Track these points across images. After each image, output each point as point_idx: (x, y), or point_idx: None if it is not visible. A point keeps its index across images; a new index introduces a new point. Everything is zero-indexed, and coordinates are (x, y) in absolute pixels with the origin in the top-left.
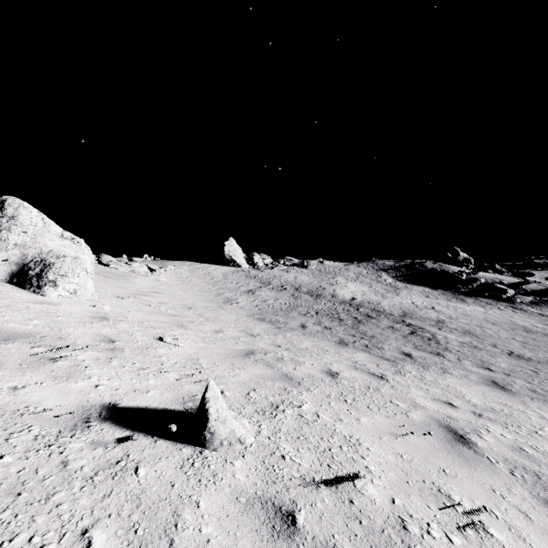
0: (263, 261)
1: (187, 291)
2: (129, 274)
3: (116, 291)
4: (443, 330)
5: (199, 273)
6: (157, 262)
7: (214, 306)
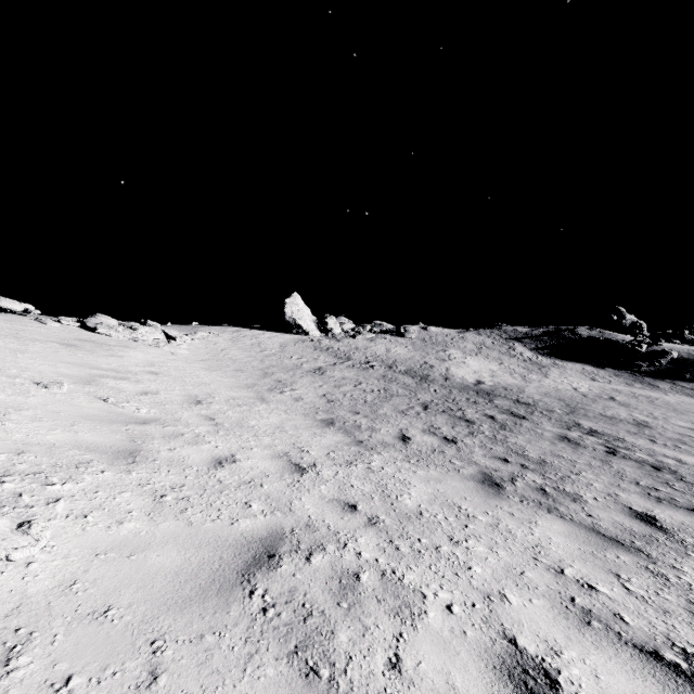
0: (341, 327)
1: (216, 370)
2: (126, 343)
3: (55, 371)
4: (661, 445)
5: (245, 343)
6: (186, 327)
7: (249, 397)
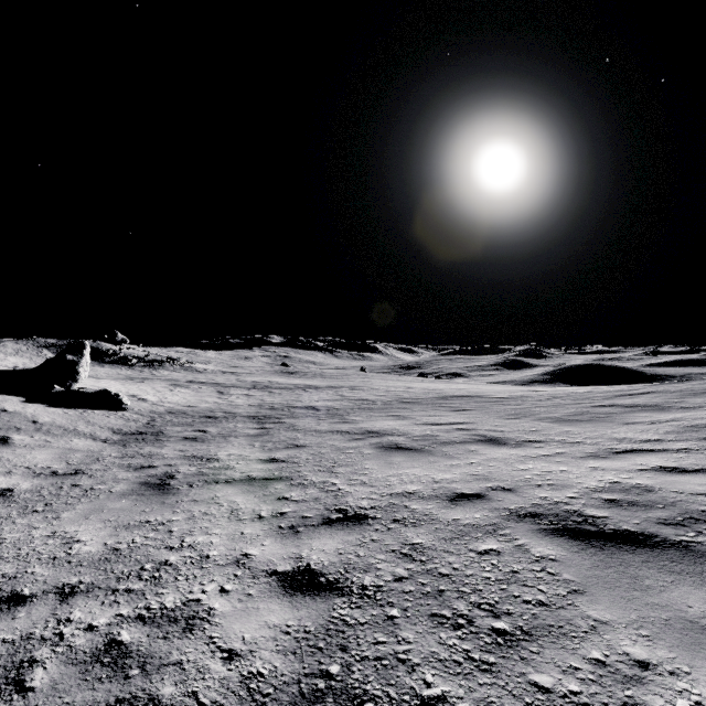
0: None
1: None
2: None
3: None
4: None
5: None
6: None
7: None
